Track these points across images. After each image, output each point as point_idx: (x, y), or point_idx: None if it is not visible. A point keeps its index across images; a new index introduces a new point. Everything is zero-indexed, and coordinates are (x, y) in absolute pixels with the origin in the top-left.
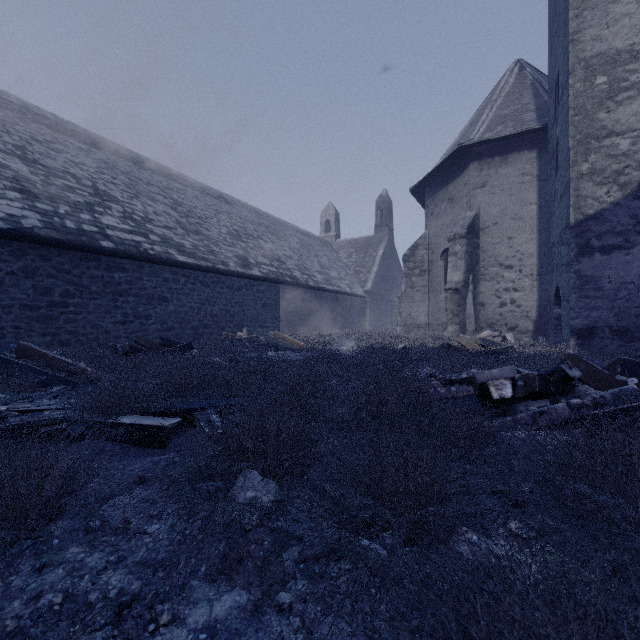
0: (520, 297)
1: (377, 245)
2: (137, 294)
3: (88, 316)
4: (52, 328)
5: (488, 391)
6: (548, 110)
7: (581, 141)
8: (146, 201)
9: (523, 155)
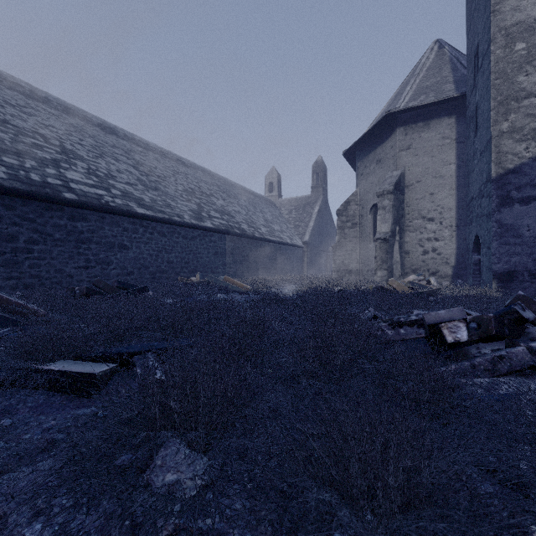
0: (440, 246)
1: (313, 203)
2: (99, 242)
3: (52, 261)
4: (16, 272)
5: (441, 334)
6: (466, 80)
7: (502, 102)
8: (110, 160)
9: (443, 121)
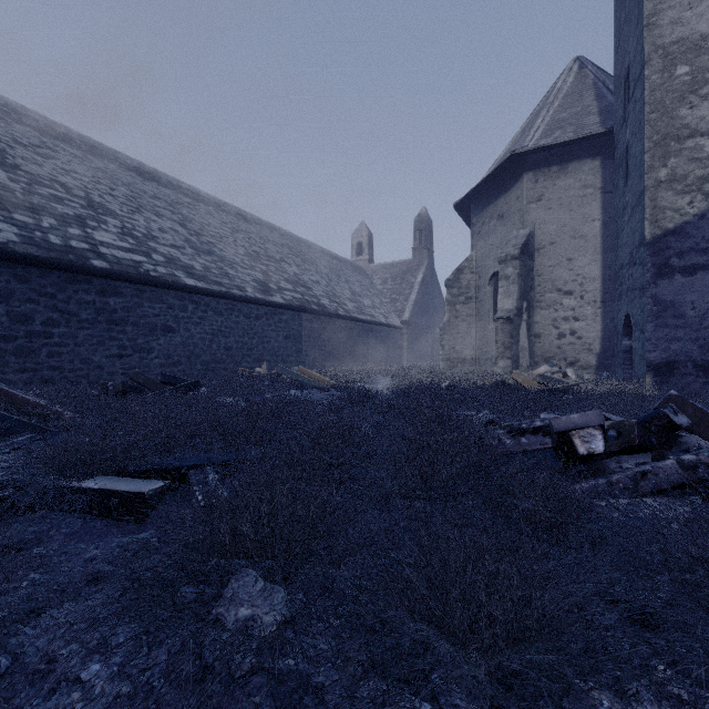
0: (581, 327)
1: (415, 270)
2: (136, 323)
3: (76, 349)
4: (32, 363)
5: (571, 444)
6: (614, 111)
7: (659, 142)
8: (150, 216)
9: (585, 164)
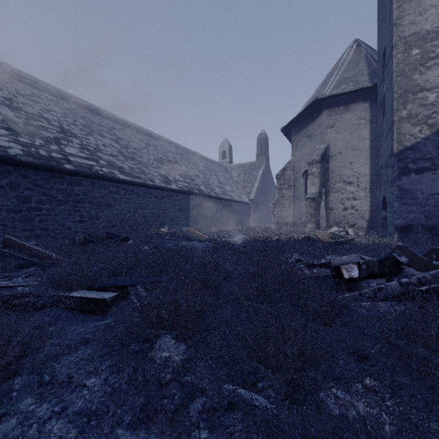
0: (357, 204)
1: (258, 168)
2: (90, 202)
3: (55, 217)
4: (30, 226)
5: (341, 272)
6: (377, 74)
7: (401, 95)
8: (97, 137)
9: (360, 105)
